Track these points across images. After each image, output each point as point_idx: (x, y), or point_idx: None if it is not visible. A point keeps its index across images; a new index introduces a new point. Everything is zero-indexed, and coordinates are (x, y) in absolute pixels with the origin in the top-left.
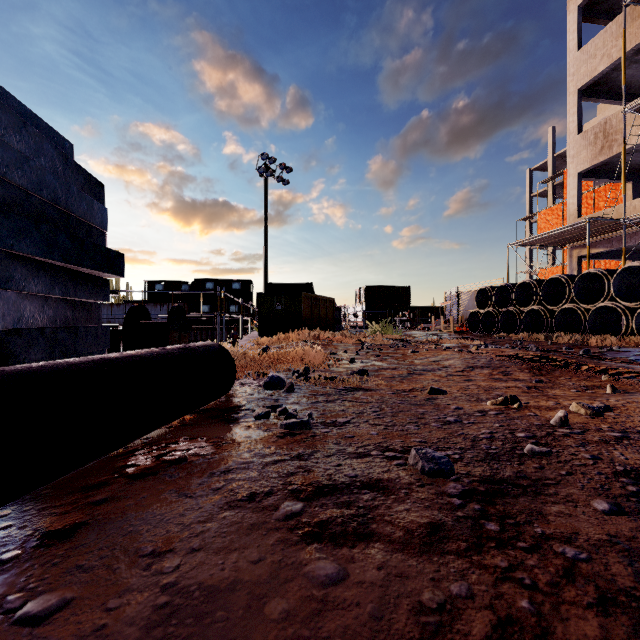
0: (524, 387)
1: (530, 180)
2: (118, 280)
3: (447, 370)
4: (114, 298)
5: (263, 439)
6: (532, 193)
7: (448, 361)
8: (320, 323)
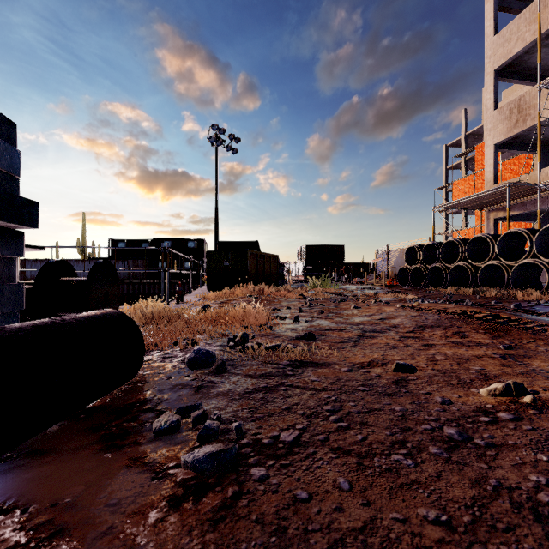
0: (497, 356)
1: (446, 155)
2: (85, 239)
3: (397, 330)
4: (81, 255)
5: (139, 513)
6: (447, 166)
7: (395, 319)
8: (265, 278)
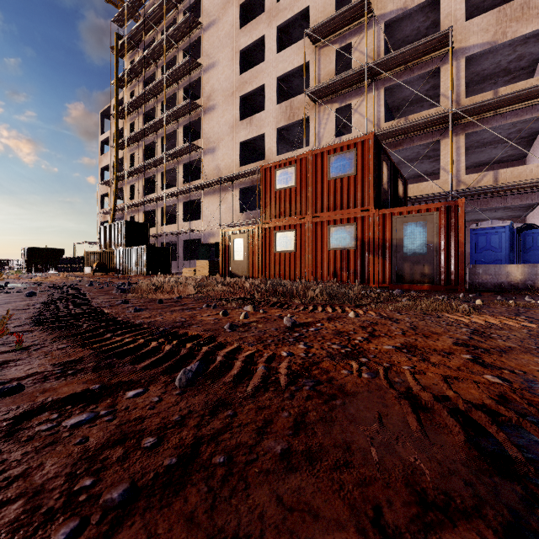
0: None
1: None
2: None
3: None
4: None
5: None
6: None
7: None
8: None
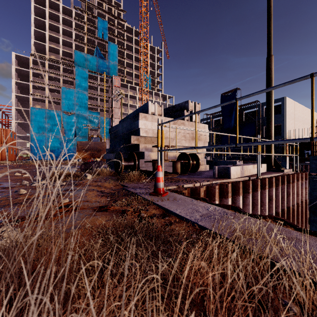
0: None
1: None
2: None
3: None
4: None
5: None
6: None
7: None
8: None
